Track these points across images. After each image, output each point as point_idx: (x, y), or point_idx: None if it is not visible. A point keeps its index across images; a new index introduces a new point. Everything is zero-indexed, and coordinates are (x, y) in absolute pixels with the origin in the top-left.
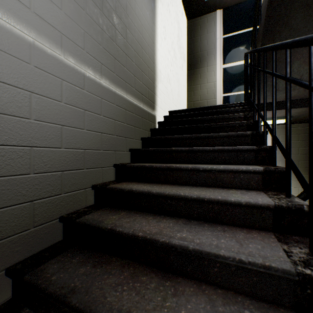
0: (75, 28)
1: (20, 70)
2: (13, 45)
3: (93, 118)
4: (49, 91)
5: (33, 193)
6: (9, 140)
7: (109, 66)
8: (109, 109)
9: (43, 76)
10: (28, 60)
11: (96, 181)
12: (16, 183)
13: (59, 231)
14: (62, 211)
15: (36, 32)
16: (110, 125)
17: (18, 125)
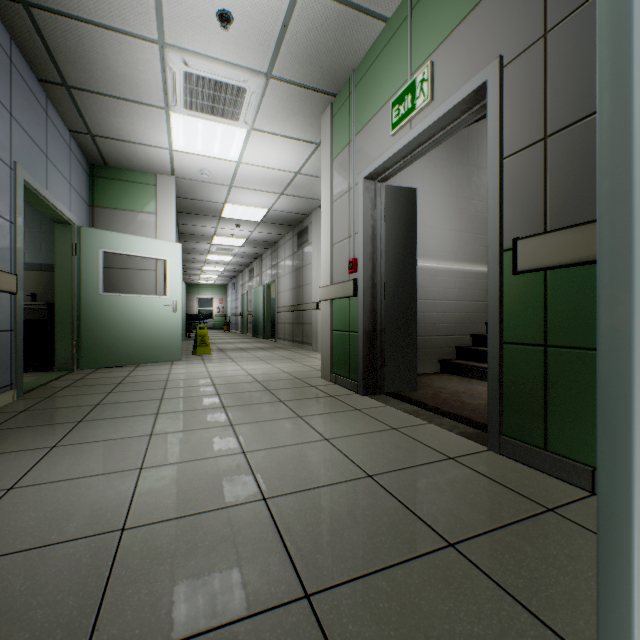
0: (461, 247)
1: (442, 281)
2: (440, 272)
3: (470, 293)
4: (451, 286)
5: (445, 332)
6: (439, 310)
7: (481, 255)
8: (481, 284)
9: (449, 280)
10: (444, 276)
11: (472, 332)
12: (441, 327)
13: (454, 354)
14: (455, 344)
15: (446, 261)
16: (482, 295)
17: (441, 304)
